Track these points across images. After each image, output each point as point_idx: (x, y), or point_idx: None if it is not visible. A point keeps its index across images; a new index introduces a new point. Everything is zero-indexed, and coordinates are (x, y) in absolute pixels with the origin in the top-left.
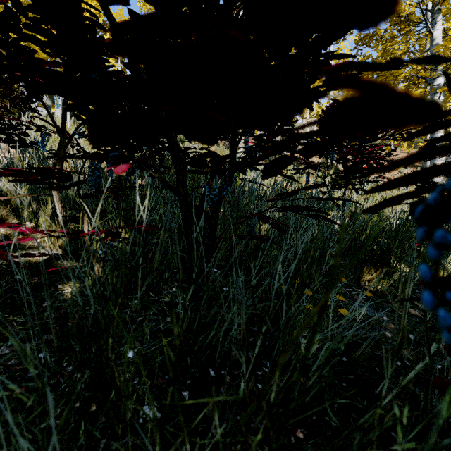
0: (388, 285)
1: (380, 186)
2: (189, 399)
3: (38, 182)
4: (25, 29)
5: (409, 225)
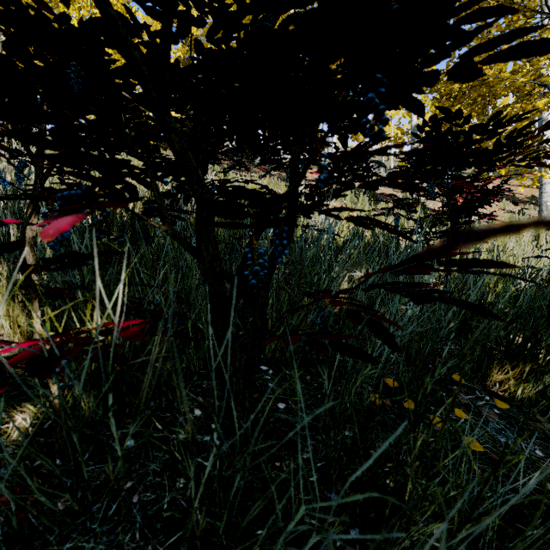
0: (534, 392)
1: None
2: None
3: None
4: None
5: None
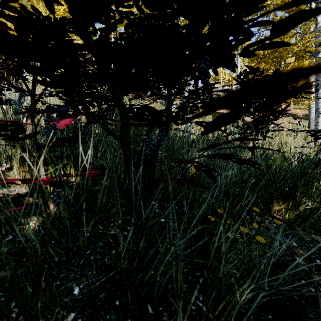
0: (294, 215)
1: None
2: None
3: None
4: None
5: (313, 166)
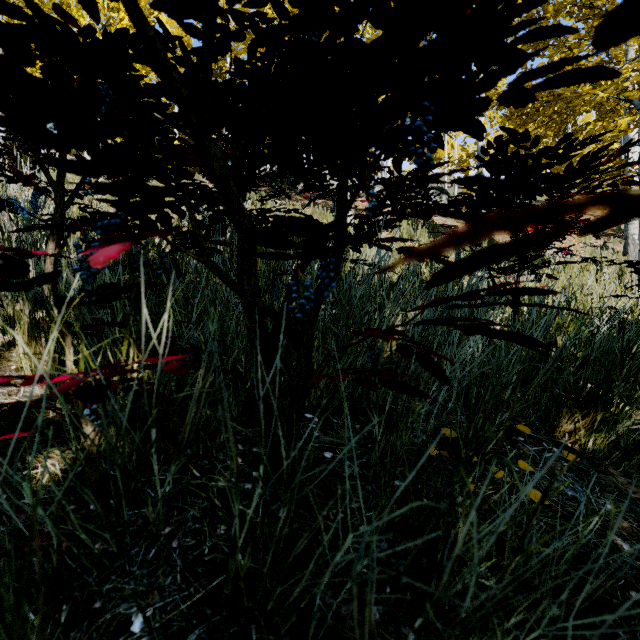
0: (607, 443)
1: None
2: None
3: None
4: None
5: None
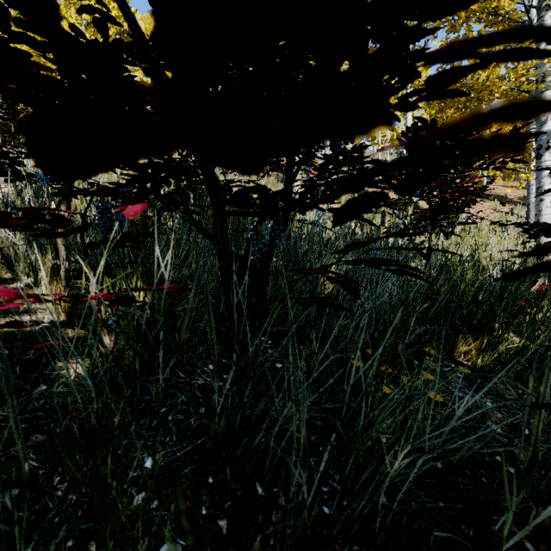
0: (491, 359)
1: (547, 245)
2: (227, 533)
3: (24, 228)
4: (17, 27)
5: (520, 281)
